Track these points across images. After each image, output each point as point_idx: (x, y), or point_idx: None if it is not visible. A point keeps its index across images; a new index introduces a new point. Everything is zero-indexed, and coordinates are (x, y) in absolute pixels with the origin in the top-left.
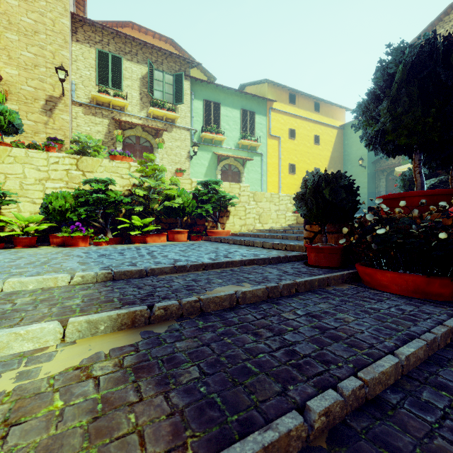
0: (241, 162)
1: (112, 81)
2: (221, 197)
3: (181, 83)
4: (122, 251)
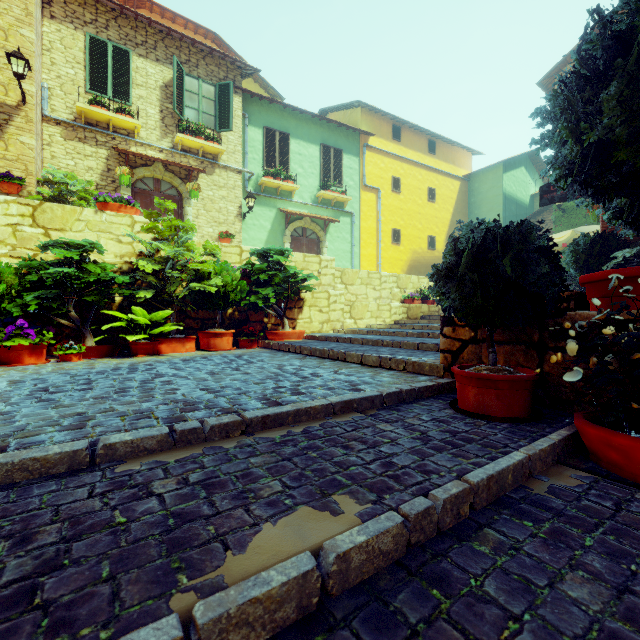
0: (321, 225)
1: (114, 88)
2: (290, 277)
3: (228, 99)
4: (94, 377)
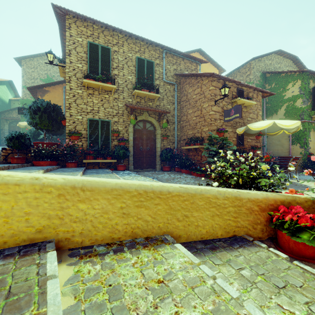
0: None
1: None
2: None
3: None
4: None
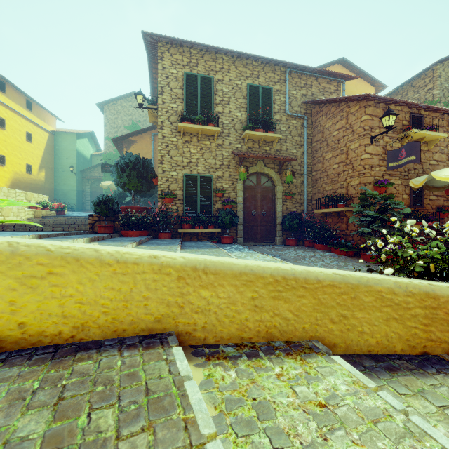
0: None
1: None
2: None
3: None
4: None
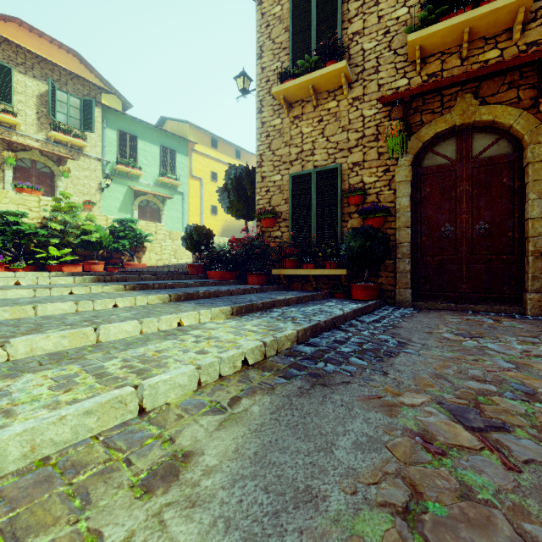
0: (160, 199)
1: None
2: (138, 235)
3: (91, 110)
4: None
